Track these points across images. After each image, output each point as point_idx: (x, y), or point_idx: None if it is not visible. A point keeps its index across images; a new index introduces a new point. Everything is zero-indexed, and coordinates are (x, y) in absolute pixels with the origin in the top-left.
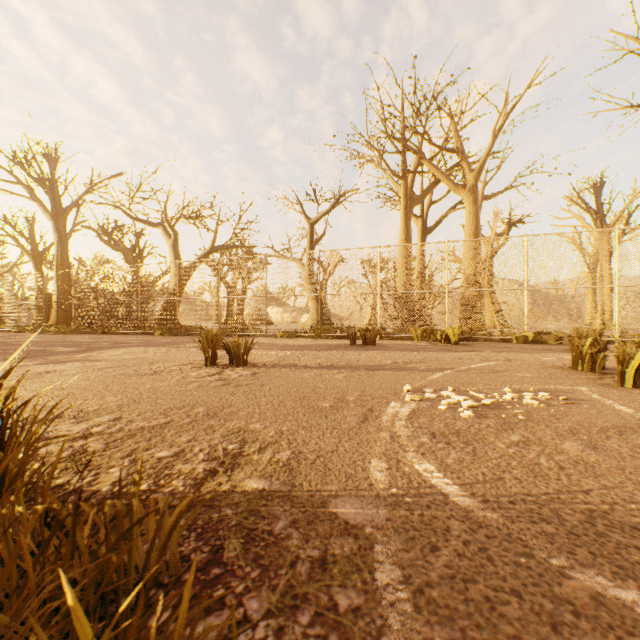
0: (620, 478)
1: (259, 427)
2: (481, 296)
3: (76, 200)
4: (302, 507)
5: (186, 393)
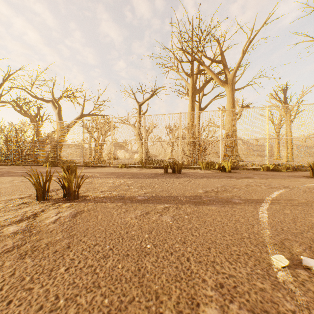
0: None
1: None
2: (236, 143)
3: (1, 87)
4: None
5: None
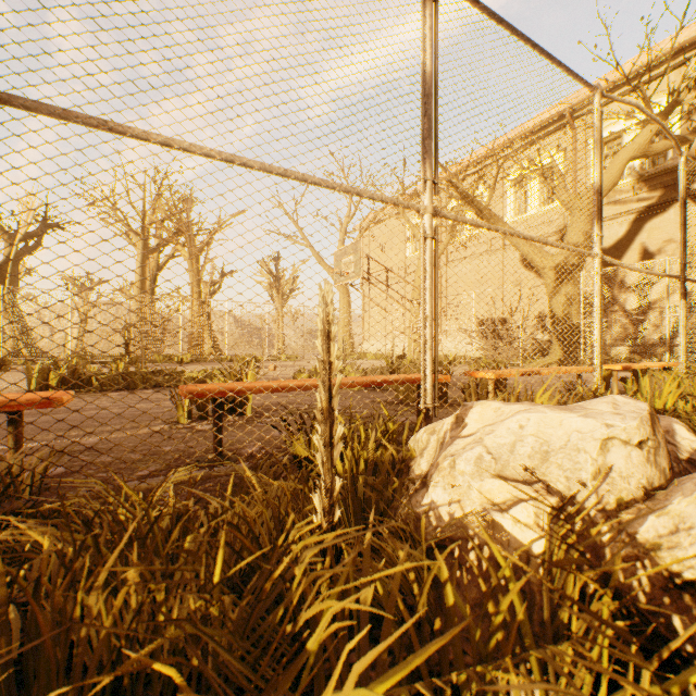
0: None
1: None
2: (203, 333)
3: None
4: None
5: None
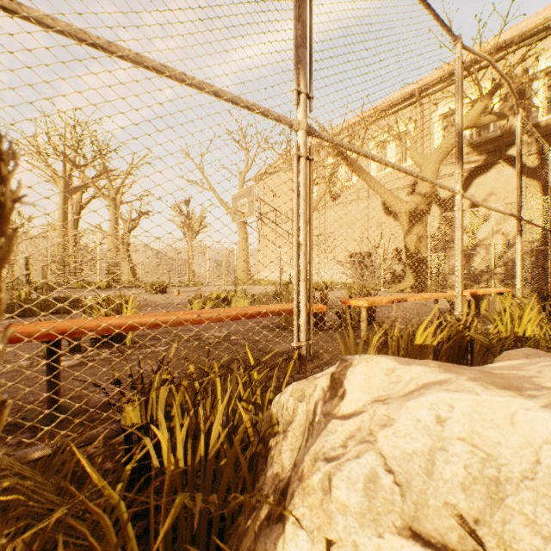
0: None
1: None
2: (120, 263)
3: None
4: None
5: None
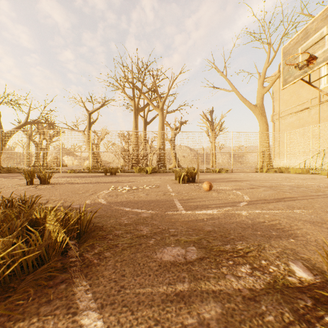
0: (144, 198)
1: (54, 198)
2: (164, 154)
3: None
4: (64, 207)
5: (21, 193)
